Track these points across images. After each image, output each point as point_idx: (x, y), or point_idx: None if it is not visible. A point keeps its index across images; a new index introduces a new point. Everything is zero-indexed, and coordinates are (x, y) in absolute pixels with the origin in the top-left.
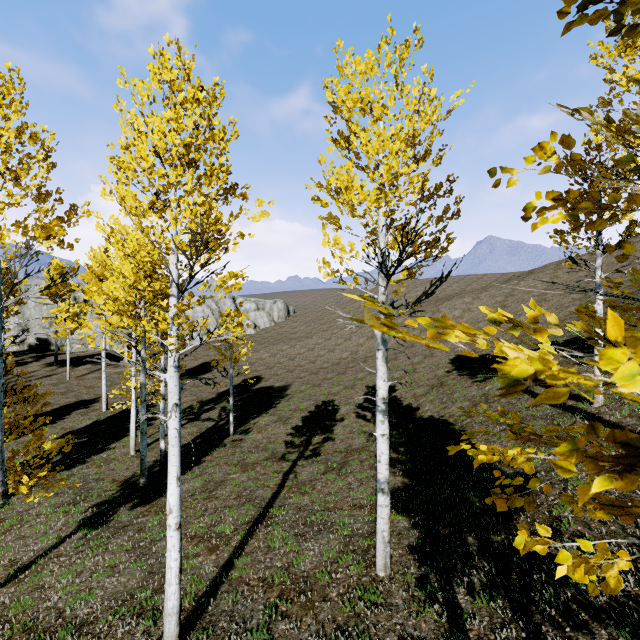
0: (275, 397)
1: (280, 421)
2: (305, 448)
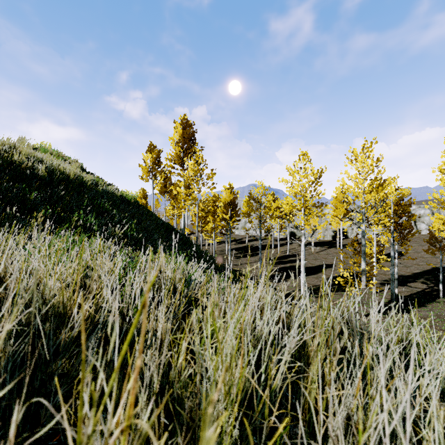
0: None
1: None
2: None
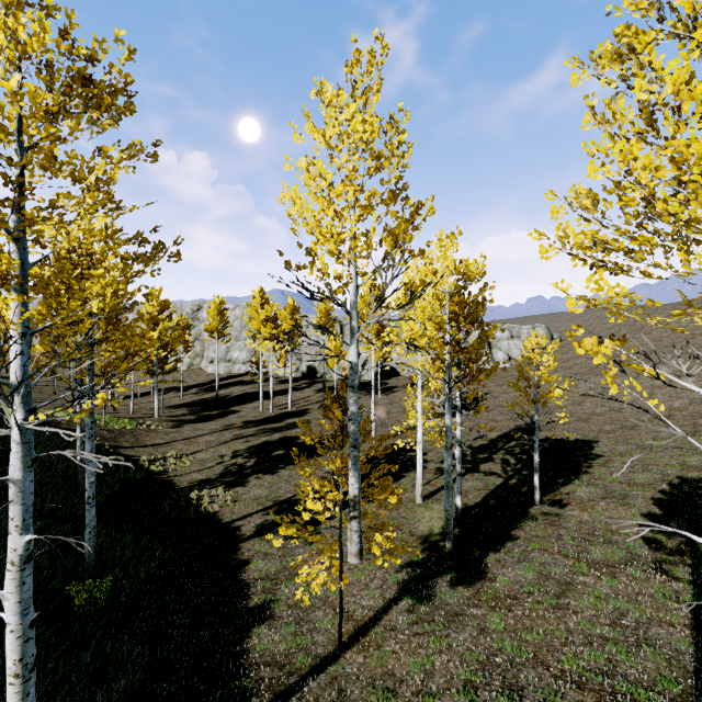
0: (577, 456)
1: (611, 498)
2: (695, 561)
